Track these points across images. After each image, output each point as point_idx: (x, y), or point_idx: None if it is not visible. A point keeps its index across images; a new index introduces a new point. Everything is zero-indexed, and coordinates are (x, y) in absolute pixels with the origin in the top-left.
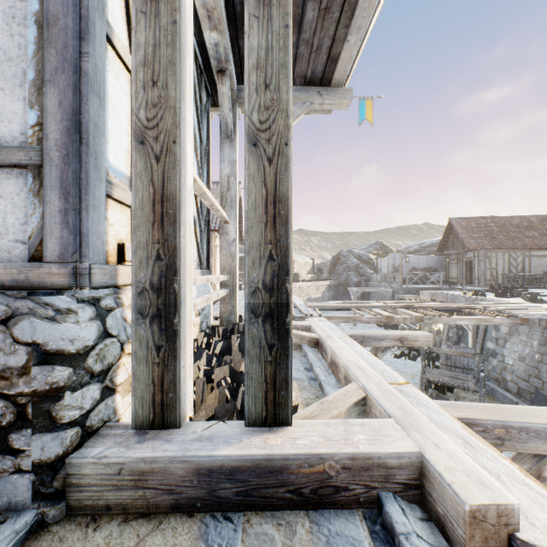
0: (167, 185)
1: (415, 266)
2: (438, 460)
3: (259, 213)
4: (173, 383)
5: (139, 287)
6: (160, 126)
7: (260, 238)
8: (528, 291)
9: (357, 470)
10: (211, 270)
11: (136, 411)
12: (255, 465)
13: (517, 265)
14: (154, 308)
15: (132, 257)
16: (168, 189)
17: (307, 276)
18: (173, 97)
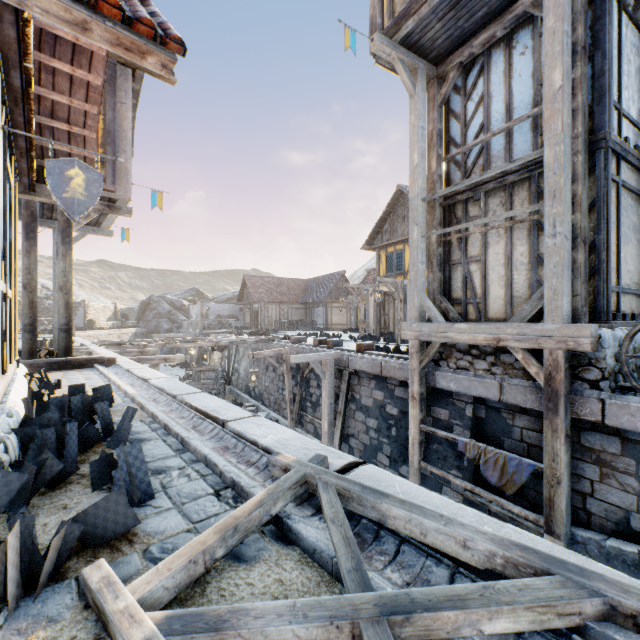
0: (34, 299)
1: (221, 313)
2: (108, 356)
3: (63, 306)
4: (36, 348)
5: (25, 324)
6: (32, 285)
7: (64, 312)
8: (278, 332)
9: (89, 360)
10: None
11: (24, 355)
12: (63, 361)
13: (285, 314)
14: (30, 330)
15: (23, 317)
16: (35, 300)
17: (107, 323)
18: (36, 278)
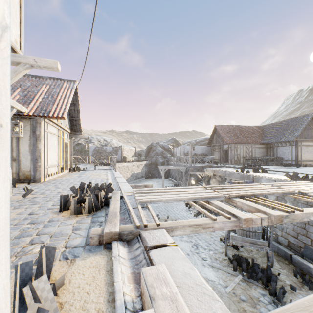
0: None
1: (196, 152)
2: None
3: None
4: None
5: None
6: None
7: None
8: (262, 167)
9: None
10: (40, 155)
11: None
12: None
13: (249, 152)
14: None
15: None
16: None
17: (132, 158)
18: None
